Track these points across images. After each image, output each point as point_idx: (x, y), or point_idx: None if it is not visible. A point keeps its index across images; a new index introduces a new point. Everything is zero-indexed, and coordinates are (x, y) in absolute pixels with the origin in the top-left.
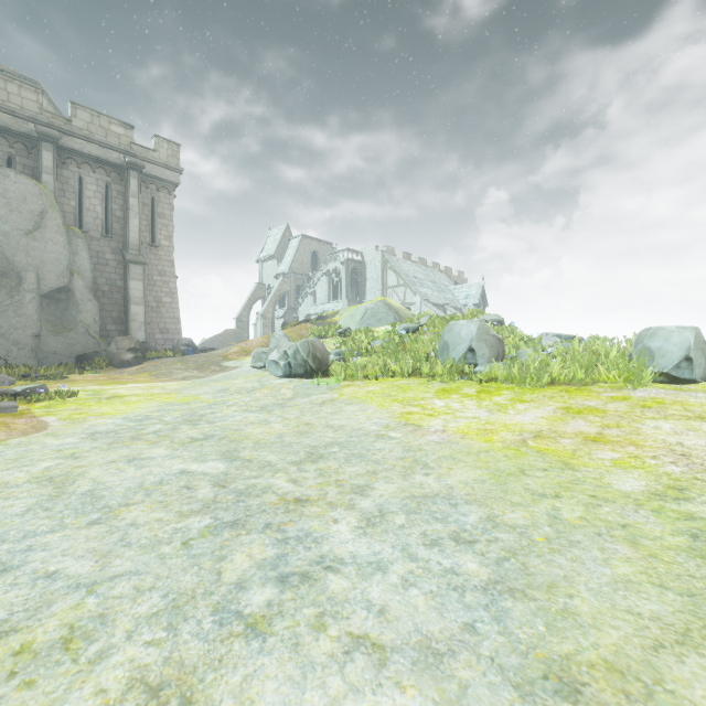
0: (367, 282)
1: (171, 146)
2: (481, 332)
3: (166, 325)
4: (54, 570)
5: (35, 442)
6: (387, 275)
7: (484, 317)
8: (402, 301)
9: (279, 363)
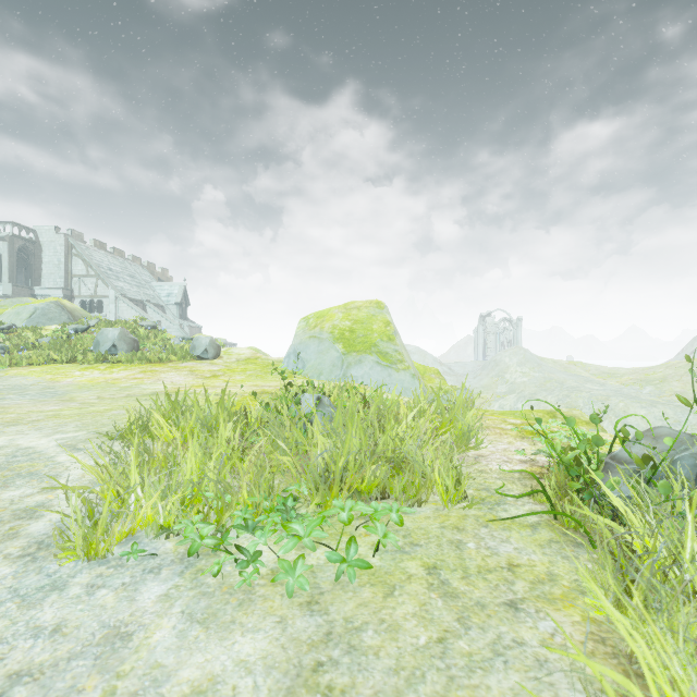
0: (44, 267)
1: None
2: (122, 335)
3: None
4: None
5: None
6: (73, 262)
7: (143, 323)
8: (92, 293)
9: None
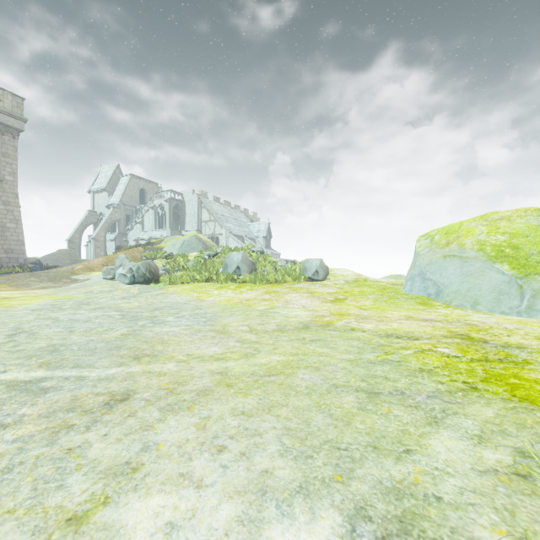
0: (187, 217)
1: (15, 98)
2: (243, 258)
3: (10, 247)
4: (87, 327)
5: (6, 313)
6: (202, 212)
7: (253, 249)
8: (212, 232)
9: (127, 275)
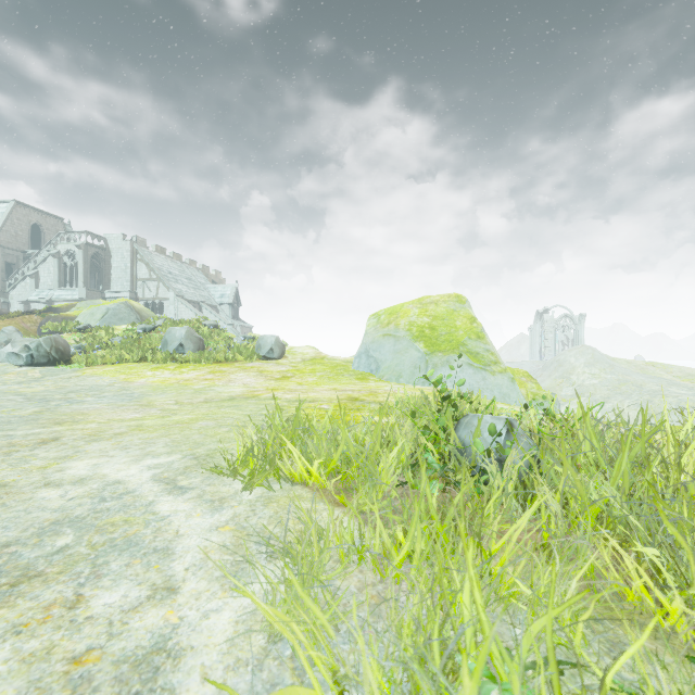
0: (113, 272)
1: None
2: (188, 334)
3: None
4: None
5: None
6: (138, 266)
7: (205, 322)
8: (154, 295)
9: (21, 355)
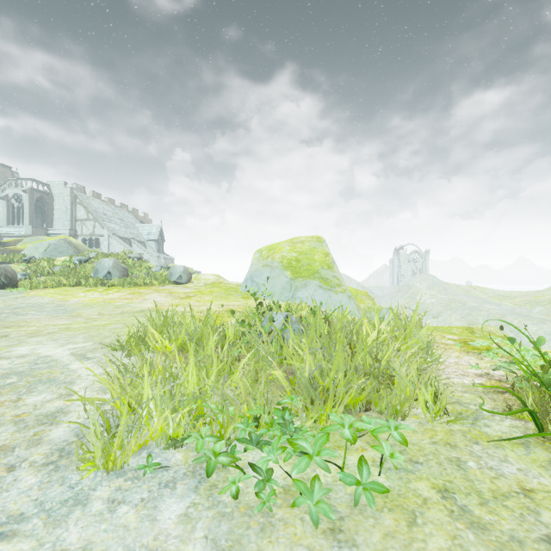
0: (55, 212)
1: None
2: (115, 265)
3: None
4: None
5: None
6: (77, 209)
7: (131, 255)
8: (91, 232)
9: None
